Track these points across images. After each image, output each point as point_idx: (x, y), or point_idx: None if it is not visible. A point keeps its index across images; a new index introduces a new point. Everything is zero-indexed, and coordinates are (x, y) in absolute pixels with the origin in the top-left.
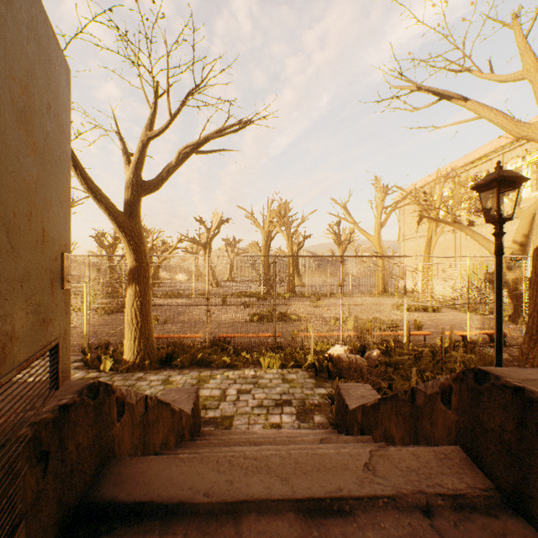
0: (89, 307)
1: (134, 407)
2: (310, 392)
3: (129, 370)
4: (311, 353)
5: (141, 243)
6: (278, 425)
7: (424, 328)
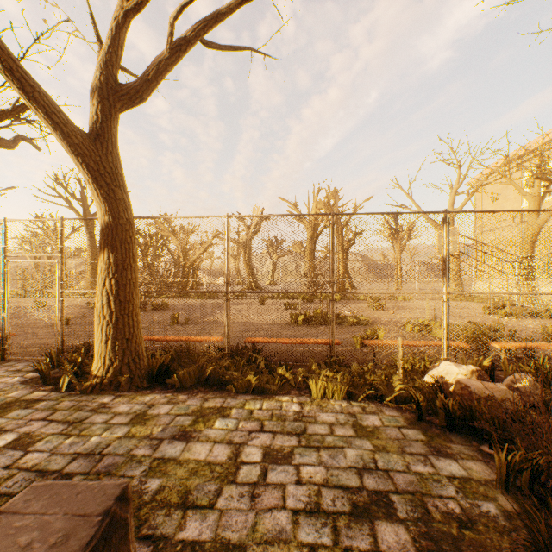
0: (62, 292)
1: None
2: (427, 472)
3: (94, 389)
4: (398, 374)
5: (117, 186)
6: None
7: None
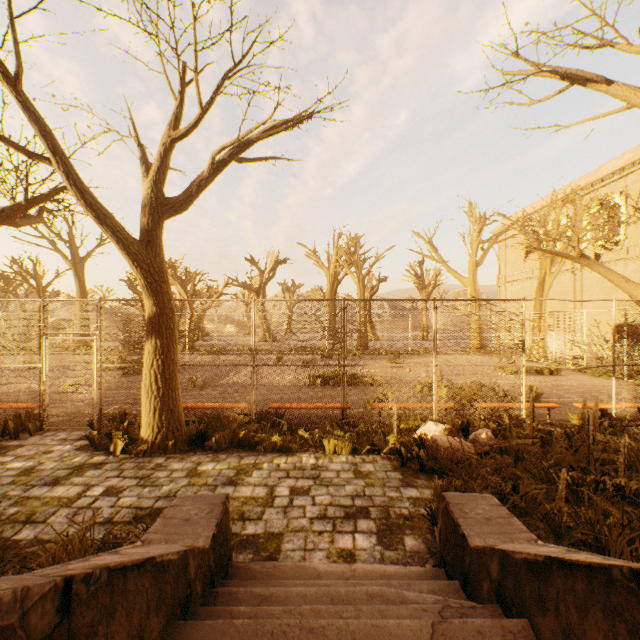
0: (100, 367)
1: (15, 629)
2: (396, 495)
3: (146, 453)
4: (393, 433)
5: (163, 282)
6: (350, 554)
7: (543, 397)
